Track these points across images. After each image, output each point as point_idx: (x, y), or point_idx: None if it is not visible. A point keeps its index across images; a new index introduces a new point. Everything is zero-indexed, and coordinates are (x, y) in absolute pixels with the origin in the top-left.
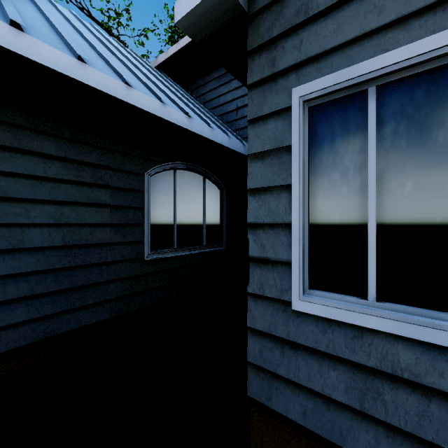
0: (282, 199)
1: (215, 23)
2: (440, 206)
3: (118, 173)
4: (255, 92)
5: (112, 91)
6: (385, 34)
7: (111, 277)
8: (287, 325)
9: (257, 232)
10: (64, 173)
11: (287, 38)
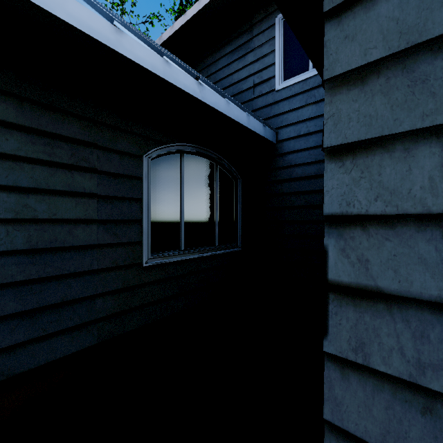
0: (420, 160)
1: None
2: None
3: (108, 154)
4: None
5: (94, 32)
6: None
7: (98, 290)
8: None
9: (349, 232)
10: (30, 149)
11: None
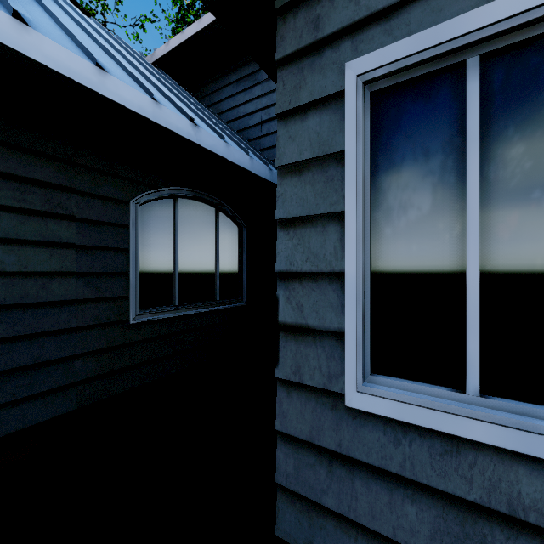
0: (330, 234)
1: None
2: None
3: (89, 199)
4: (289, 71)
5: (74, 73)
6: None
7: (77, 350)
8: (338, 430)
9: (292, 285)
10: None
11: None
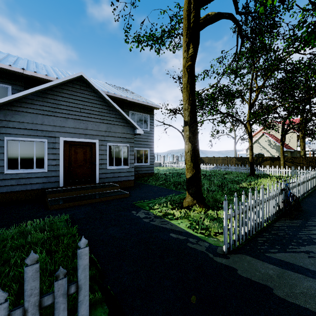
0: (2, 155)
1: None
2: (28, 157)
3: None
4: None
5: None
6: (21, 135)
7: None
8: (3, 176)
9: None
10: None
11: (3, 128)
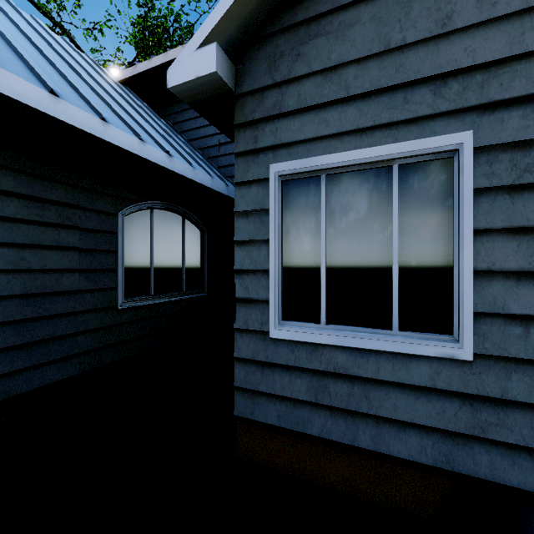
0: (262, 250)
1: (205, 93)
2: (360, 260)
3: (88, 213)
4: (241, 160)
5: (87, 127)
6: (330, 141)
7: (80, 328)
8: (266, 351)
9: (243, 277)
10: (25, 212)
11: (266, 123)
